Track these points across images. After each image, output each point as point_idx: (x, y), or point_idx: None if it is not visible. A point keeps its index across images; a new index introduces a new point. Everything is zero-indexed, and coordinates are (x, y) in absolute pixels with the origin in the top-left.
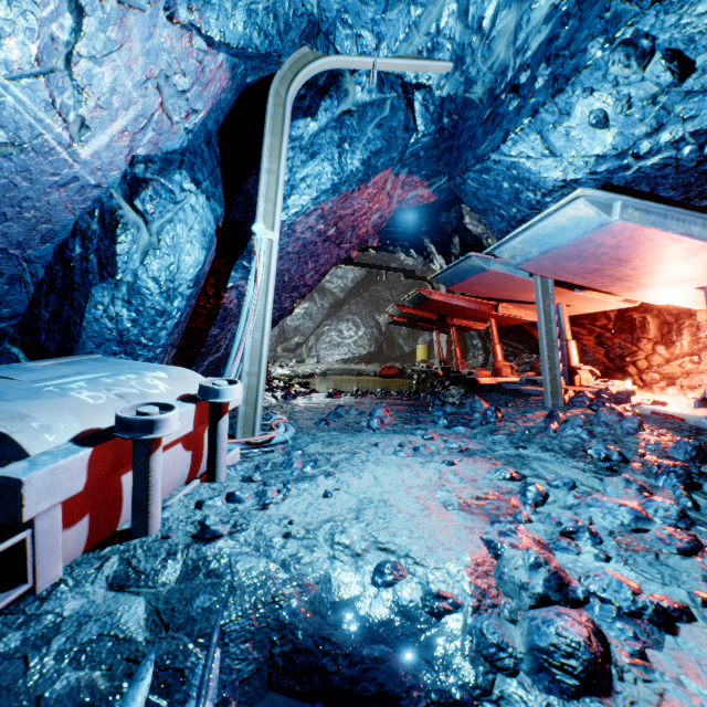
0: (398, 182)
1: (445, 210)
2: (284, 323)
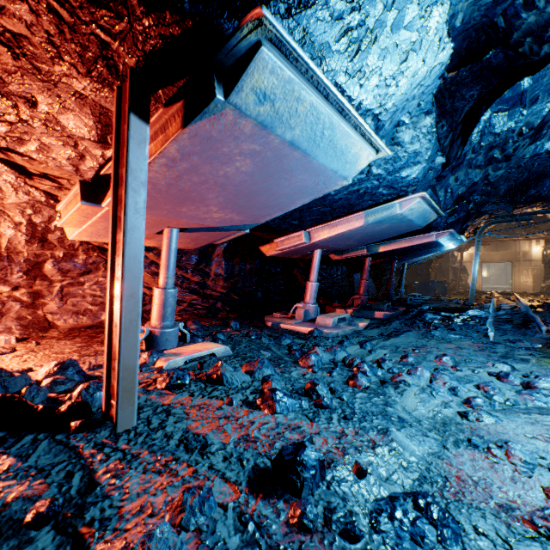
0: None
1: None
2: None
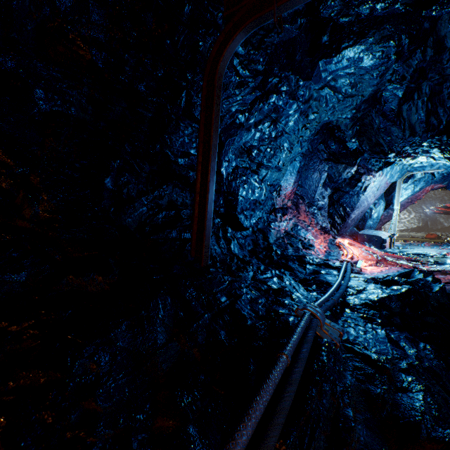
0: (430, 186)
1: None
2: None
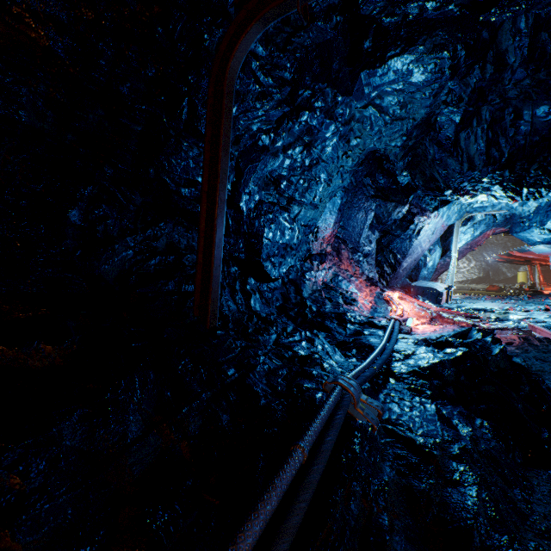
0: (491, 230)
1: None
2: None
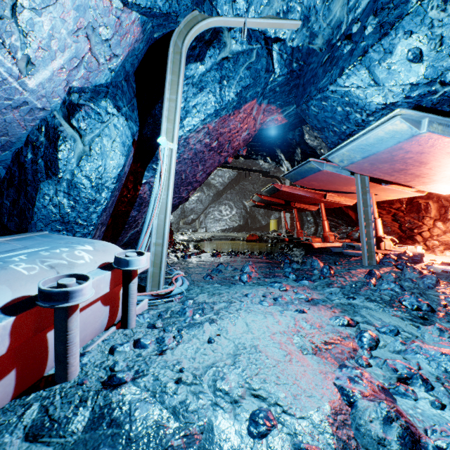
0: (260, 110)
1: (291, 130)
2: (184, 206)
